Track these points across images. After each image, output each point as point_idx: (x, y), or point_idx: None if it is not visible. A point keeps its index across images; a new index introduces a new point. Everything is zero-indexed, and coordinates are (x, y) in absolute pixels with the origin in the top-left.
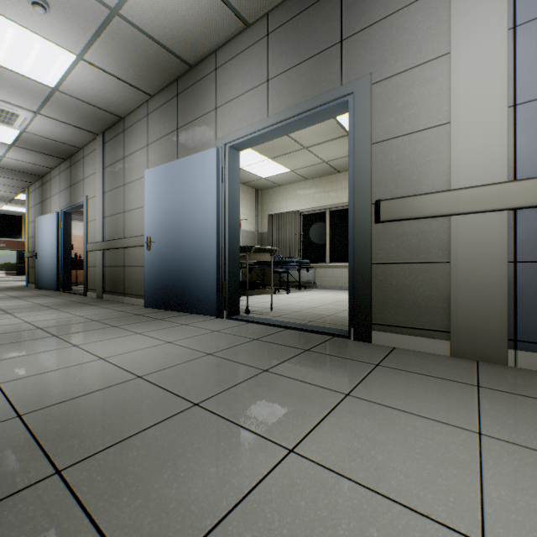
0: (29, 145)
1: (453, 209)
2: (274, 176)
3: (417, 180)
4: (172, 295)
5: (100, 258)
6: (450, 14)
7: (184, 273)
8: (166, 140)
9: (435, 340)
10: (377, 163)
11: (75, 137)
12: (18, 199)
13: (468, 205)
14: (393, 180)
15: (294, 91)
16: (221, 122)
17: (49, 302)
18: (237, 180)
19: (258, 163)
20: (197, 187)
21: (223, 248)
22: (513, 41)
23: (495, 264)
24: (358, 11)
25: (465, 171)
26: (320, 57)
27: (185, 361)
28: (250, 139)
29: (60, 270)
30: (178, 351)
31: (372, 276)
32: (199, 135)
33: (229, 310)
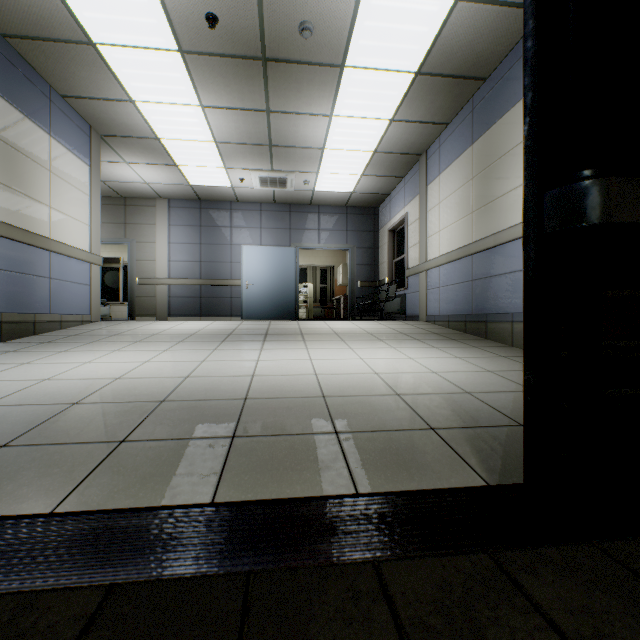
0: None
1: (157, 283)
2: None
3: (149, 274)
4: None
5: None
6: (157, 233)
7: None
8: None
9: (153, 317)
10: (138, 266)
11: None
12: None
13: (160, 283)
14: (142, 273)
15: (107, 232)
16: None
17: None
18: None
19: None
20: None
21: None
22: (170, 246)
23: (166, 297)
24: (132, 217)
25: (160, 274)
26: (118, 225)
27: None
28: None
29: None
30: None
31: (136, 300)
32: None
33: None
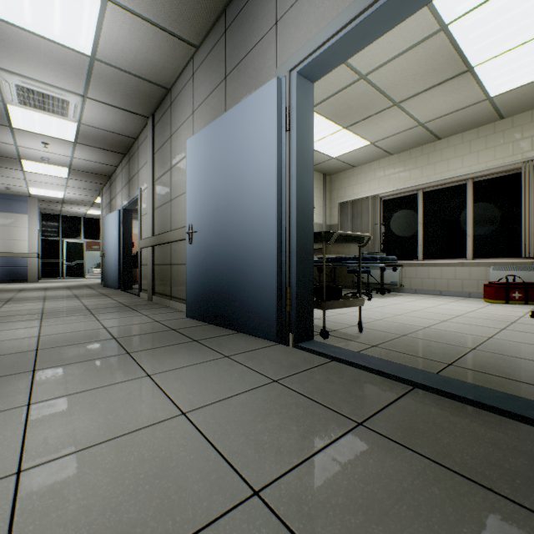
0: (90, 141)
1: None
2: (348, 154)
3: None
4: (217, 304)
5: (150, 256)
6: None
7: (231, 273)
8: (212, 98)
9: None
10: None
11: (128, 124)
12: (97, 202)
13: None
14: None
15: None
16: (284, 38)
17: (97, 304)
18: (309, 128)
19: (329, 136)
20: (249, 146)
21: (287, 235)
22: None
23: None
24: None
25: None
26: None
27: (185, 532)
28: (333, 47)
29: (122, 269)
30: (186, 458)
31: None
32: (252, 74)
33: (296, 334)
